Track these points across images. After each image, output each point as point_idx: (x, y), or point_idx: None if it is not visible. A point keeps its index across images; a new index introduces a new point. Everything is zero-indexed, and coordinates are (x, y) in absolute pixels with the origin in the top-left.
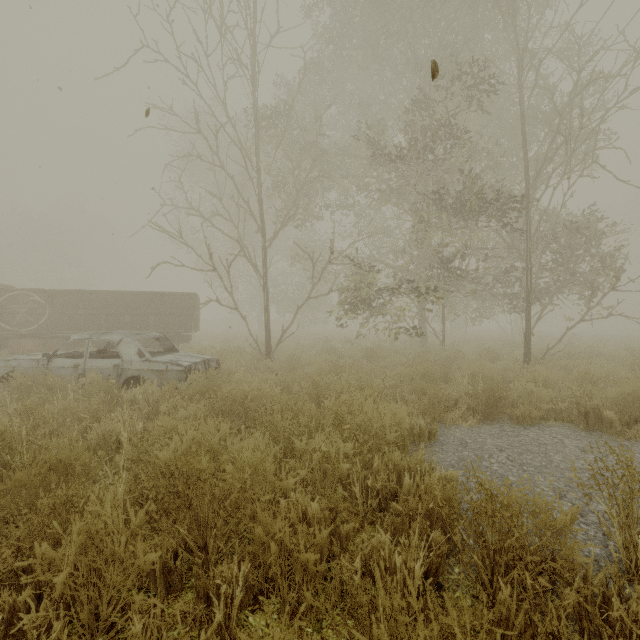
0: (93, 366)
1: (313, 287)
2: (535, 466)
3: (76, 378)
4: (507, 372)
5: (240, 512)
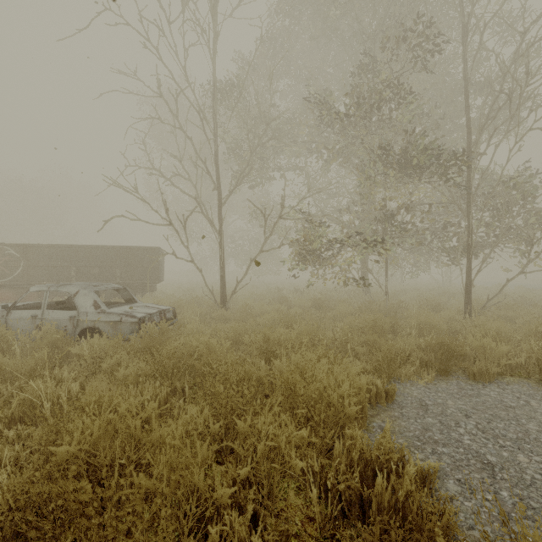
0: (50, 317)
1: (265, 241)
2: (512, 439)
3: (34, 329)
4: (453, 323)
5: (157, 536)
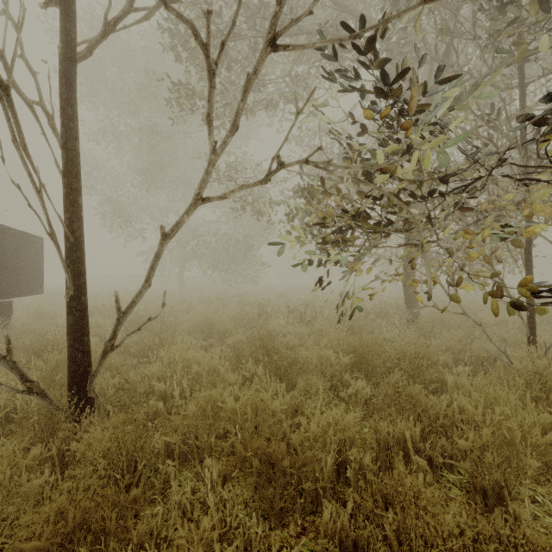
0: None
1: (212, 159)
2: None
3: None
4: None
5: None
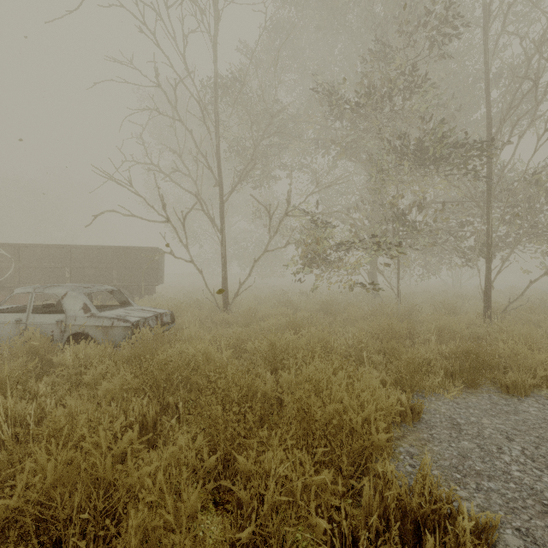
0: (35, 321)
1: (270, 240)
2: None
3: (18, 334)
4: (474, 328)
5: None
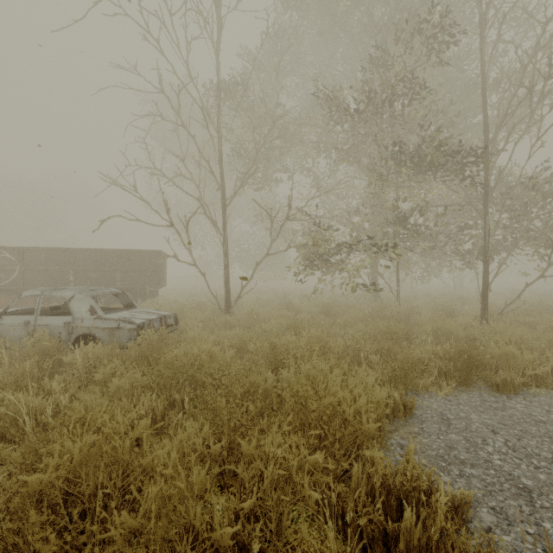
0: (43, 323)
1: (271, 244)
2: (547, 459)
3: (26, 336)
4: (470, 329)
5: None
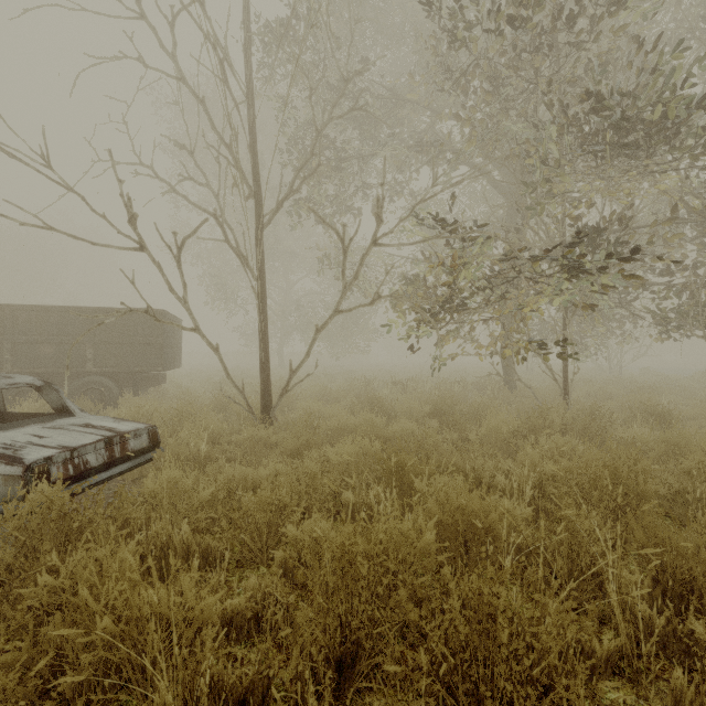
0: None
1: (344, 291)
2: None
3: None
4: None
5: None
